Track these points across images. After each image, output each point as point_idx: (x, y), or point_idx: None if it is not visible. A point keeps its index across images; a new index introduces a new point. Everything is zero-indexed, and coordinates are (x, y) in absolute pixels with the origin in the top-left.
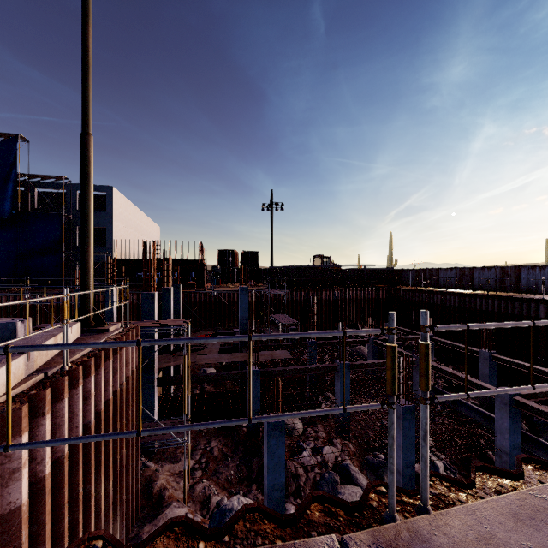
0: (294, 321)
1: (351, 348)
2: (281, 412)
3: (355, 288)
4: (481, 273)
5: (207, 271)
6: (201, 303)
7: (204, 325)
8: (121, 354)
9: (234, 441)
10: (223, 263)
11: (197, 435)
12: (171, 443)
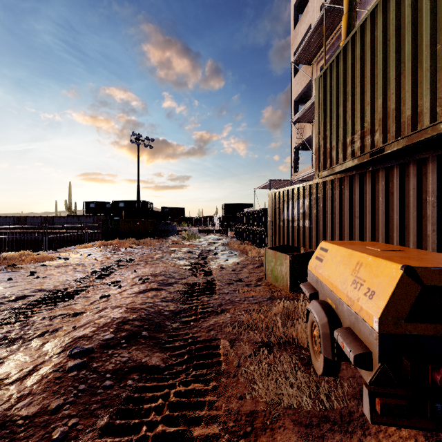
0: None
1: None
2: None
3: None
4: (33, 220)
5: None
6: None
7: None
8: None
9: None
10: None
11: None
12: None
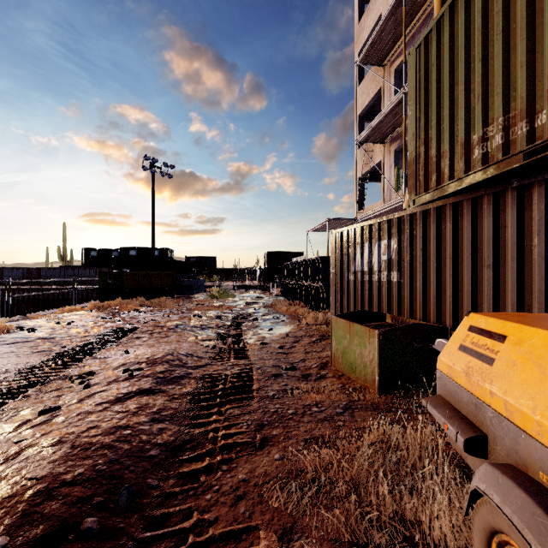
0: None
1: None
2: None
3: None
4: (11, 272)
5: None
6: None
7: None
8: None
9: None
10: None
11: None
12: None
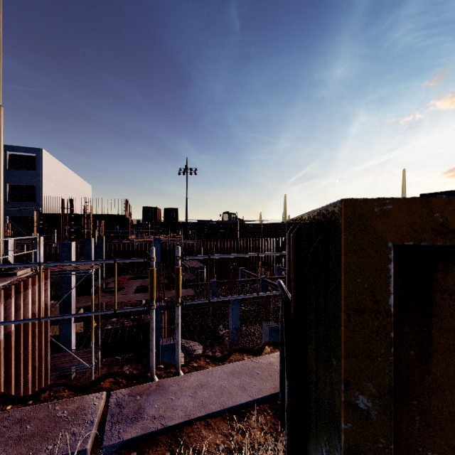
0: (200, 265)
1: (250, 286)
2: (172, 336)
3: (254, 239)
4: None
5: (134, 224)
6: (125, 252)
7: (127, 271)
8: (26, 294)
9: (143, 365)
10: (147, 218)
11: (112, 362)
12: (88, 371)
